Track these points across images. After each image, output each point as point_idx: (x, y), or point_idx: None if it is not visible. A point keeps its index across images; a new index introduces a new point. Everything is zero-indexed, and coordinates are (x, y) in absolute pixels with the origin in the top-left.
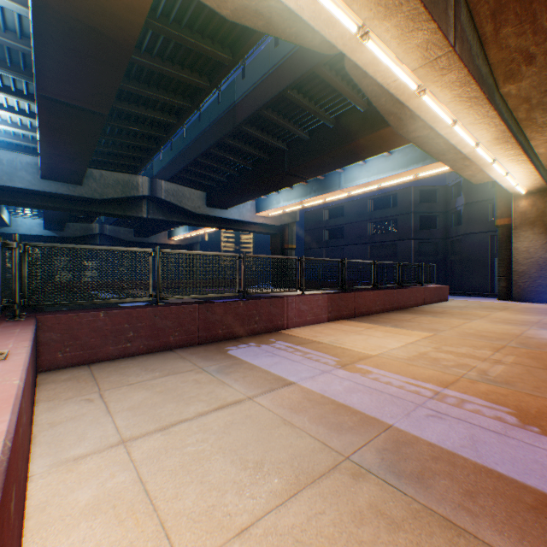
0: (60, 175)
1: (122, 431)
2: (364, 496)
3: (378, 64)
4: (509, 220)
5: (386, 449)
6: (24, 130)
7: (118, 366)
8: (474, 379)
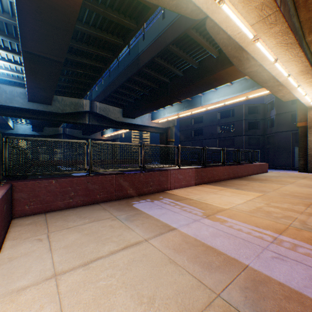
0: (38, 99)
1: (56, 266)
2: None
3: (229, 21)
4: (306, 123)
5: (247, 287)
6: (17, 73)
7: (63, 214)
8: (299, 227)
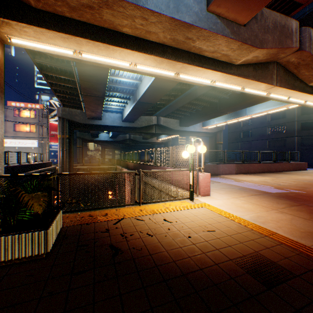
0: (128, 120)
1: None
2: (233, 189)
3: (250, 91)
4: None
5: (240, 188)
6: (121, 107)
7: None
8: (274, 184)
